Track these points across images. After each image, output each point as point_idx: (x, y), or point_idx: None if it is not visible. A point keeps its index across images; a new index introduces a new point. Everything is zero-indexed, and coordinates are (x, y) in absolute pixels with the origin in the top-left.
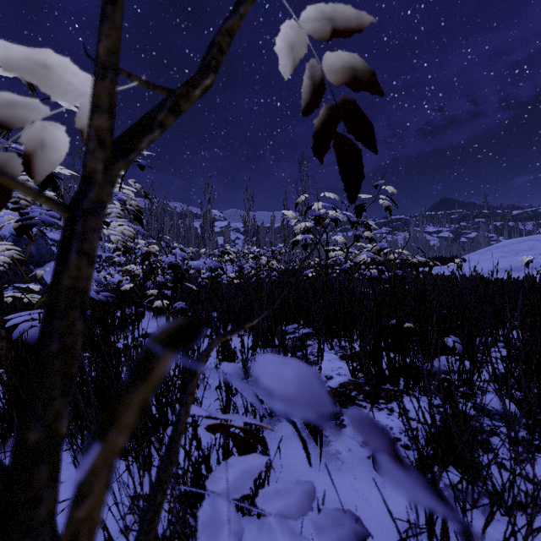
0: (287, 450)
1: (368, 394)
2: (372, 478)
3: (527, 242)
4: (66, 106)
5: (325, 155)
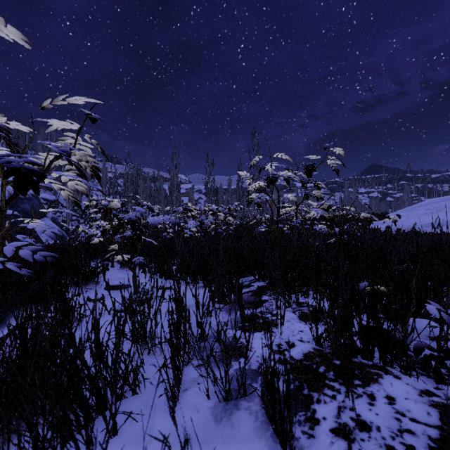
0: None
1: (338, 370)
2: None
3: (448, 200)
4: None
5: None
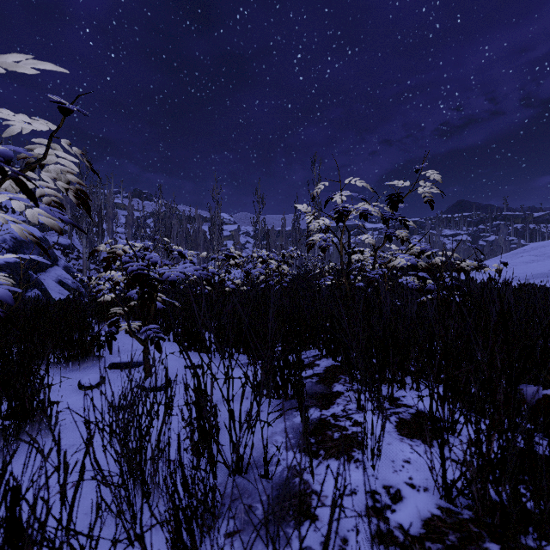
0: None
1: None
2: None
3: None
4: None
5: None
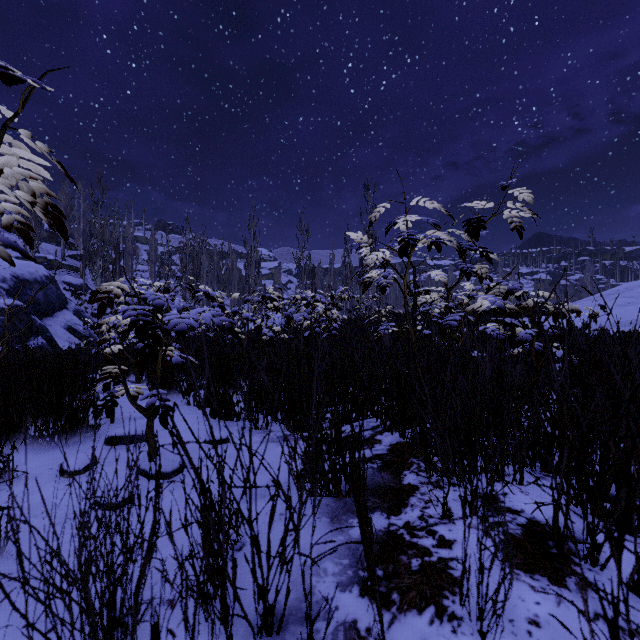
0: None
1: None
2: None
3: None
4: None
5: None
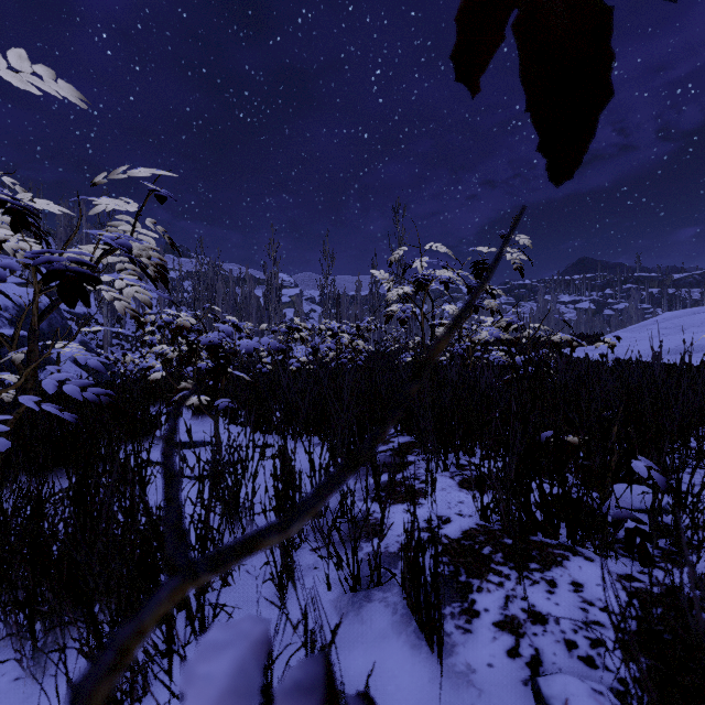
0: (382, 661)
1: (510, 552)
2: None
3: (696, 314)
4: (18, 84)
5: (485, 67)
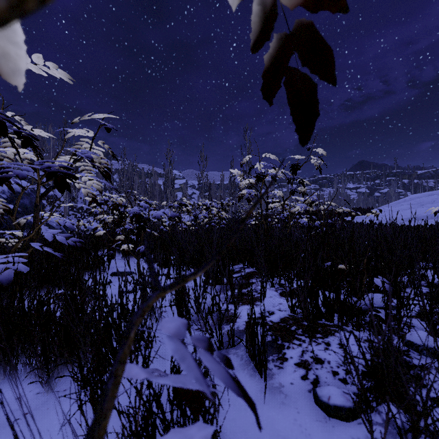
0: None
1: (306, 328)
2: (314, 412)
3: (430, 196)
4: (35, 70)
5: (274, 95)
